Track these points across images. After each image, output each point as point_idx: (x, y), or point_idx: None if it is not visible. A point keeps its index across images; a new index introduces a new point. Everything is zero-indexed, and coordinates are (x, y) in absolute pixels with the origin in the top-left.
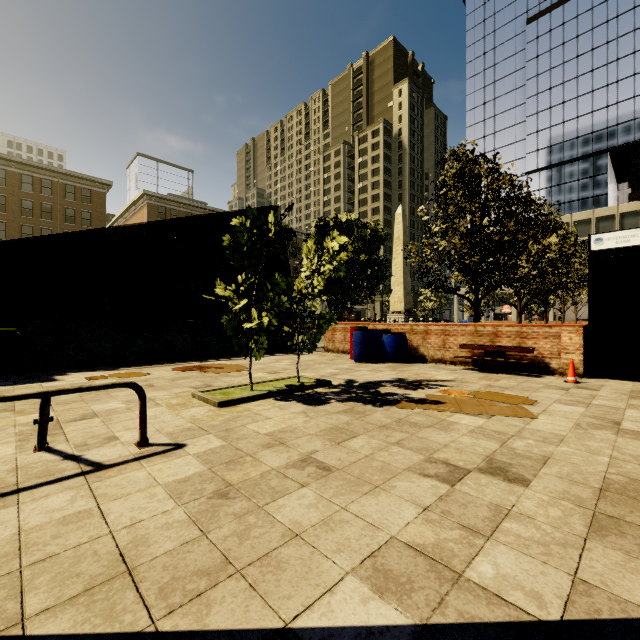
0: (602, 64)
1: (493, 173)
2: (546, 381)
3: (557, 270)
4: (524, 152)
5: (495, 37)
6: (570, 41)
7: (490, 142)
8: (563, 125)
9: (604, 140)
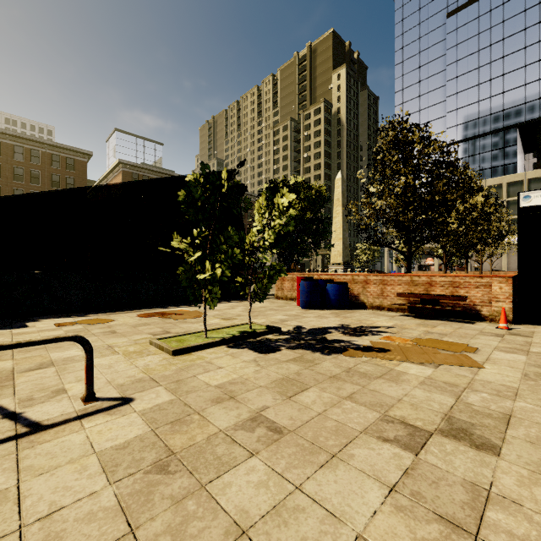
0: (512, 51)
1: (424, 140)
2: (479, 327)
3: (479, 227)
4: (445, 127)
5: (420, 29)
6: (484, 32)
7: (416, 118)
8: (478, 104)
9: (514, 116)
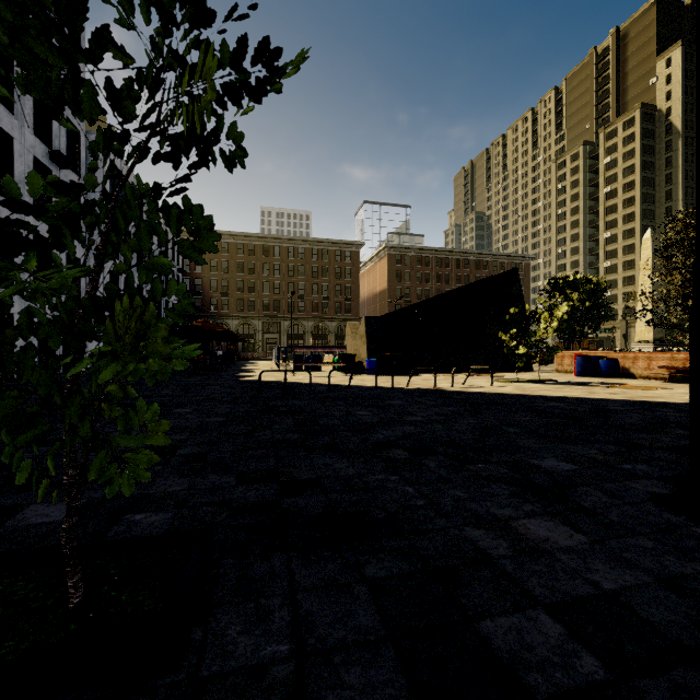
0: None
1: None
2: None
3: None
4: None
5: None
6: None
7: None
8: None
9: None
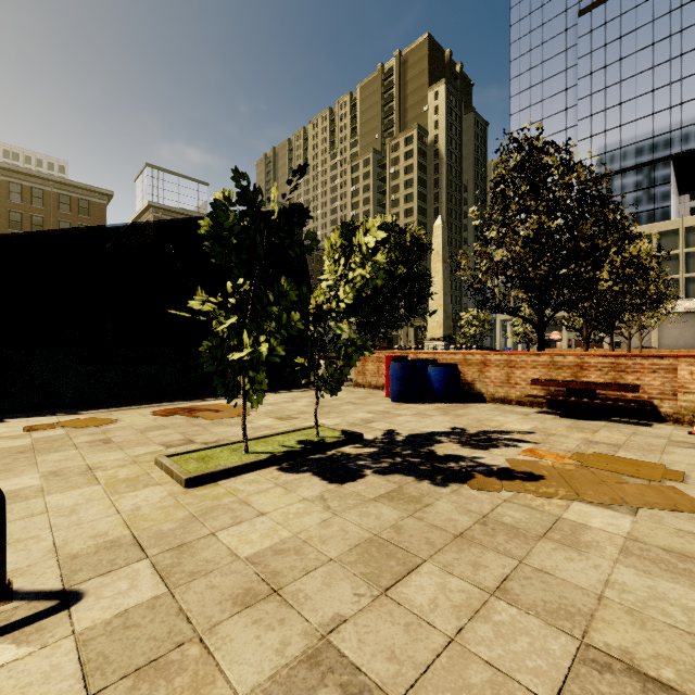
0: (664, 60)
1: (563, 165)
2: (664, 433)
3: (634, 287)
4: (576, 160)
5: (543, 32)
6: (628, 35)
7: None
8: (620, 129)
9: (667, 145)
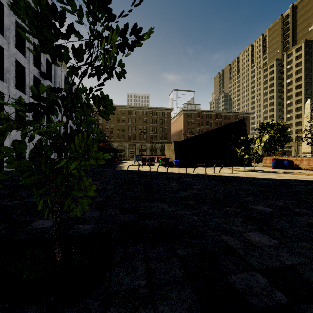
0: None
1: None
2: None
3: None
4: None
5: None
6: None
7: None
8: None
9: None
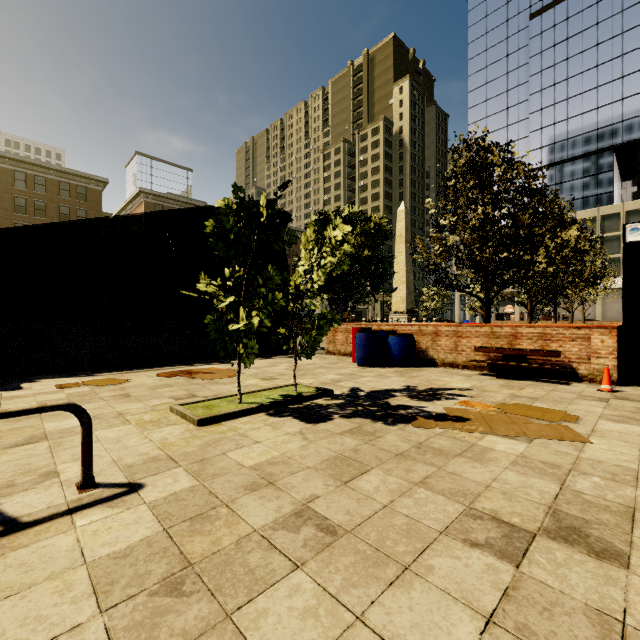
0: (607, 59)
1: (506, 162)
2: (577, 390)
3: (571, 267)
4: (527, 149)
5: (498, 33)
6: (574, 36)
7: (492, 139)
8: (567, 122)
9: (609, 137)
